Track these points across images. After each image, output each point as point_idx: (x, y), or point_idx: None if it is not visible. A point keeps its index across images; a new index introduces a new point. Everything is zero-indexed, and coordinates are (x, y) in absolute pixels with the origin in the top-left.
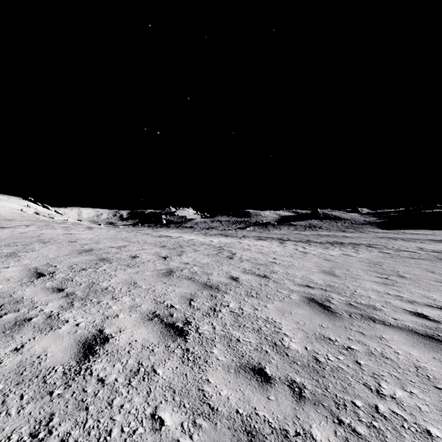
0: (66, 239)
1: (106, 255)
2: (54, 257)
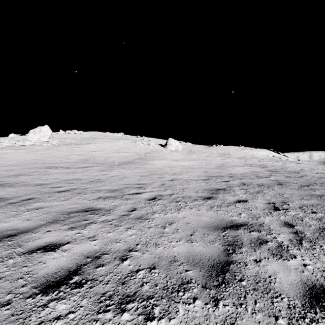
0: (280, 165)
1: (291, 170)
2: (273, 168)
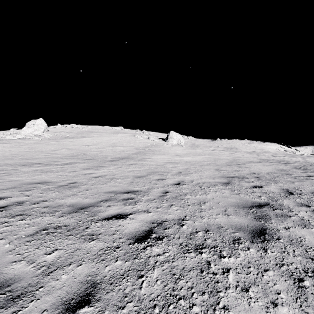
0: (303, 161)
1: None
2: (299, 165)
